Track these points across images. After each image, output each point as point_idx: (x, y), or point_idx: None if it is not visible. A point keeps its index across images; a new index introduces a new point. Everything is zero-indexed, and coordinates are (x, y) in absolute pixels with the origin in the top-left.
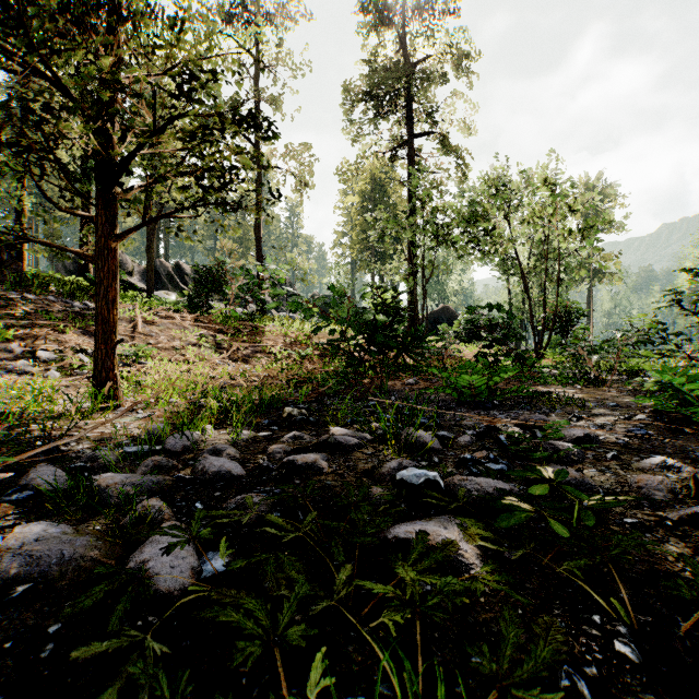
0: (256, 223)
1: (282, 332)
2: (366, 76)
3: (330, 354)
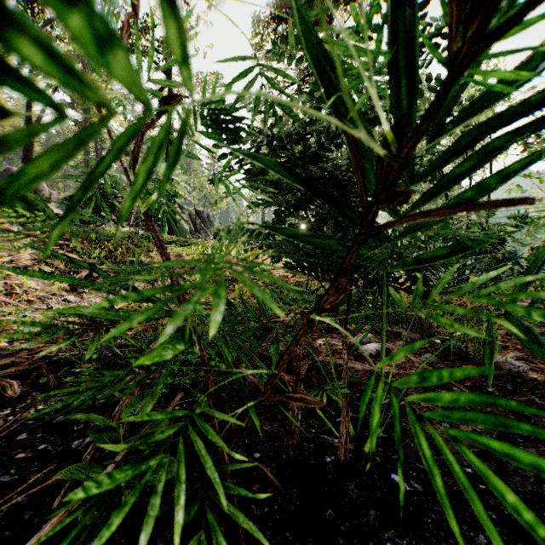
0: (167, 150)
1: (175, 253)
2: (274, 0)
3: (231, 280)
